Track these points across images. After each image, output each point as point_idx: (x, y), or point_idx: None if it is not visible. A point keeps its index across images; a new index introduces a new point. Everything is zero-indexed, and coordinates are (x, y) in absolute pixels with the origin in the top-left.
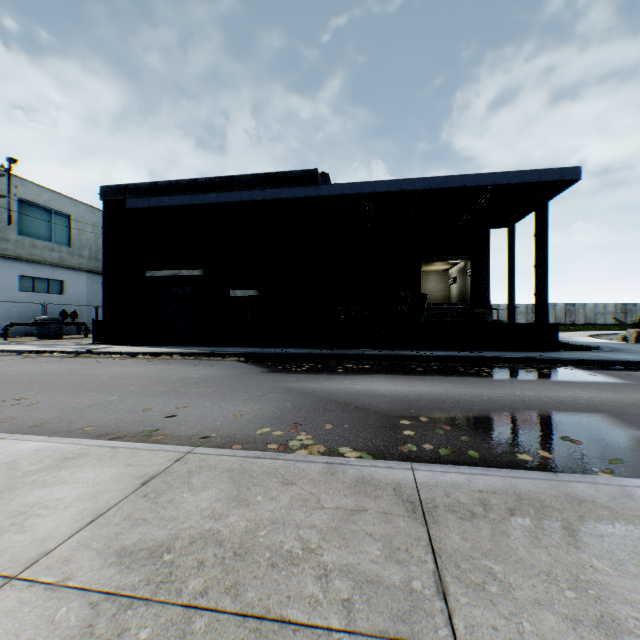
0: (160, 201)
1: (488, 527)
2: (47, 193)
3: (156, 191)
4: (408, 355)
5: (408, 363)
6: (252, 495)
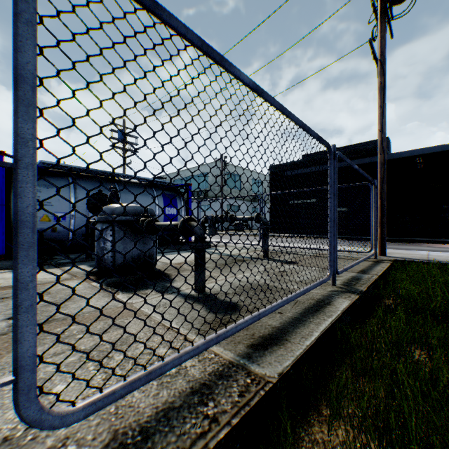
0: (300, 171)
1: (441, 254)
2: (234, 167)
3: (294, 165)
4: (445, 240)
5: (444, 244)
6: (388, 251)
